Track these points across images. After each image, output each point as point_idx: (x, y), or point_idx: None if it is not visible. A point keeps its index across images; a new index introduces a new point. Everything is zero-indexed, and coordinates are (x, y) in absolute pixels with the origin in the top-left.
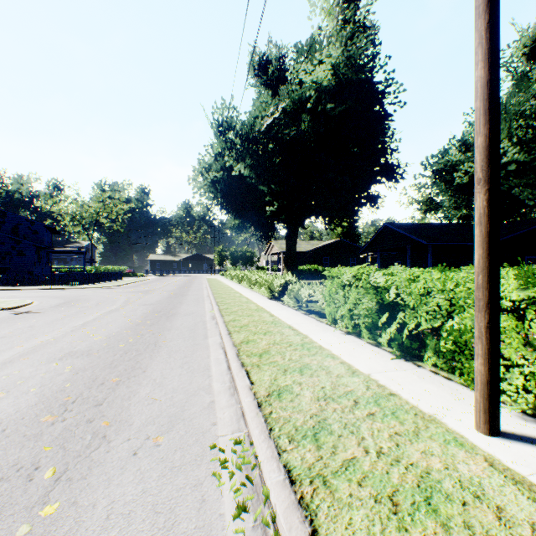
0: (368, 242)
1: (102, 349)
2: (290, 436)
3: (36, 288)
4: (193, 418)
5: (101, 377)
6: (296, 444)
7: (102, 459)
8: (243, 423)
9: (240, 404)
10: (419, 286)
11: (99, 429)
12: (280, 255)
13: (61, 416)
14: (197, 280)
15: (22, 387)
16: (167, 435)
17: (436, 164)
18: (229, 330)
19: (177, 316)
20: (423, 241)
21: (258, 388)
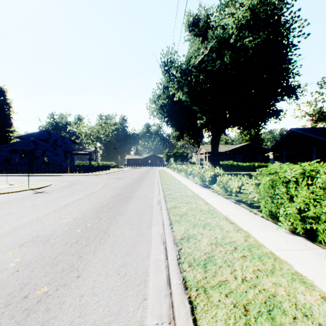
0: (275, 144)
1: (61, 235)
2: None
3: (61, 175)
4: None
5: (32, 282)
6: None
7: None
8: None
9: None
10: None
11: None
12: (206, 154)
13: None
14: (152, 171)
15: None
16: None
17: None
18: (171, 219)
19: (133, 199)
20: None
21: None
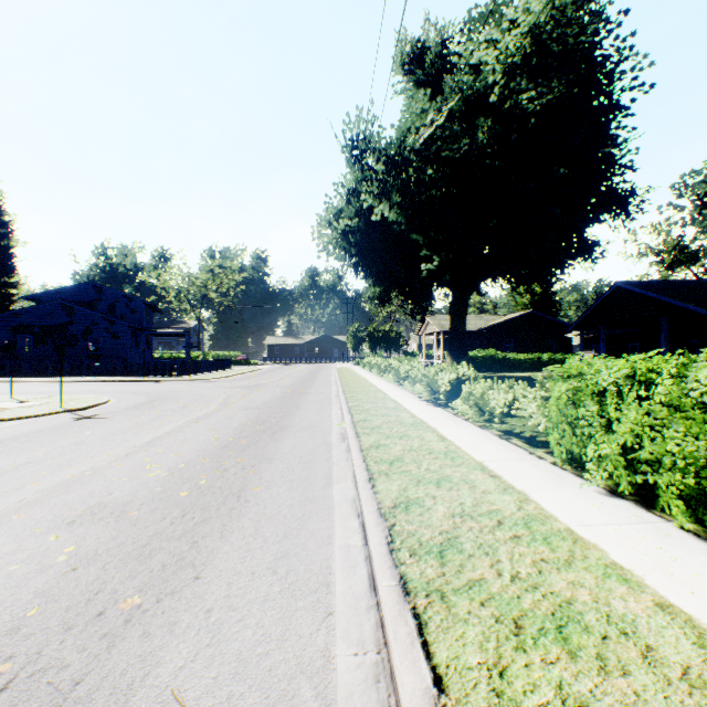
0: (584, 314)
1: (149, 501)
2: None
3: (126, 380)
4: None
5: (109, 588)
6: None
7: None
8: None
9: None
10: None
11: None
12: (438, 335)
13: None
14: (324, 371)
15: None
16: None
17: (703, 184)
18: (370, 469)
19: (288, 431)
20: (698, 309)
21: None
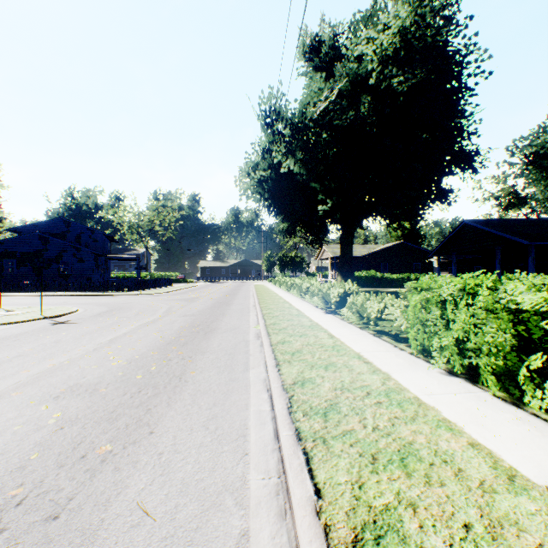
0: (441, 244)
1: (113, 382)
2: None
3: (90, 294)
4: None
5: (88, 440)
6: None
7: None
8: None
9: None
10: None
11: None
12: (332, 260)
13: None
14: (244, 287)
15: None
16: None
17: (529, 147)
18: (277, 358)
19: (217, 332)
20: (522, 240)
21: (331, 511)
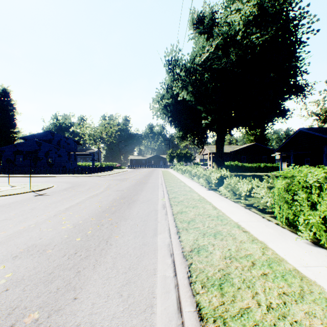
0: (283, 144)
1: (59, 244)
2: None
3: (63, 176)
4: None
5: (22, 305)
6: None
7: None
8: None
9: None
10: None
11: None
12: (210, 155)
13: None
14: (155, 172)
15: None
16: None
17: None
18: (177, 226)
19: (136, 203)
20: None
21: None
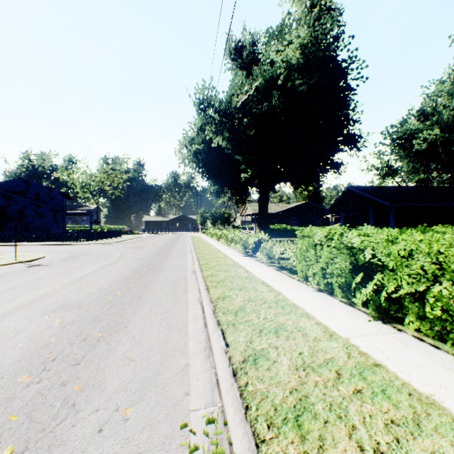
0: (333, 204)
1: (92, 302)
2: (268, 419)
3: (51, 244)
4: (166, 385)
5: (85, 332)
6: (276, 431)
7: (65, 436)
8: (217, 394)
9: (215, 369)
10: (398, 248)
11: (70, 394)
12: (253, 215)
13: (38, 376)
14: (182, 238)
15: (11, 340)
16: (137, 407)
17: (396, 133)
18: (207, 285)
19: (163, 270)
20: (385, 203)
21: (233, 351)
